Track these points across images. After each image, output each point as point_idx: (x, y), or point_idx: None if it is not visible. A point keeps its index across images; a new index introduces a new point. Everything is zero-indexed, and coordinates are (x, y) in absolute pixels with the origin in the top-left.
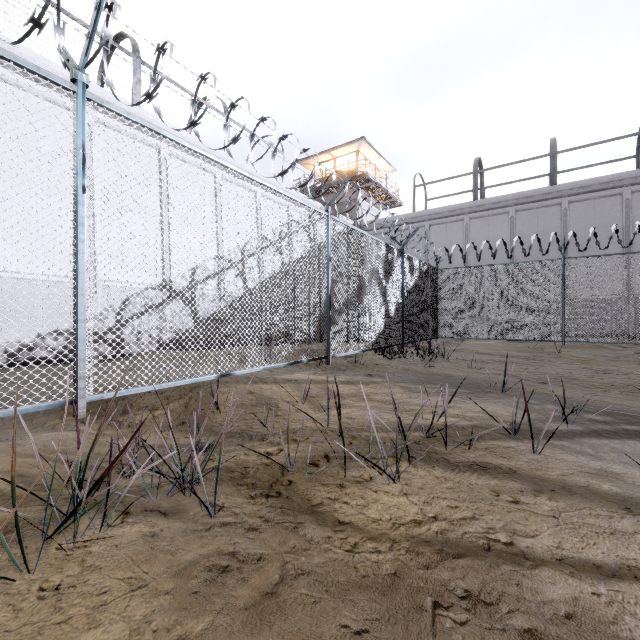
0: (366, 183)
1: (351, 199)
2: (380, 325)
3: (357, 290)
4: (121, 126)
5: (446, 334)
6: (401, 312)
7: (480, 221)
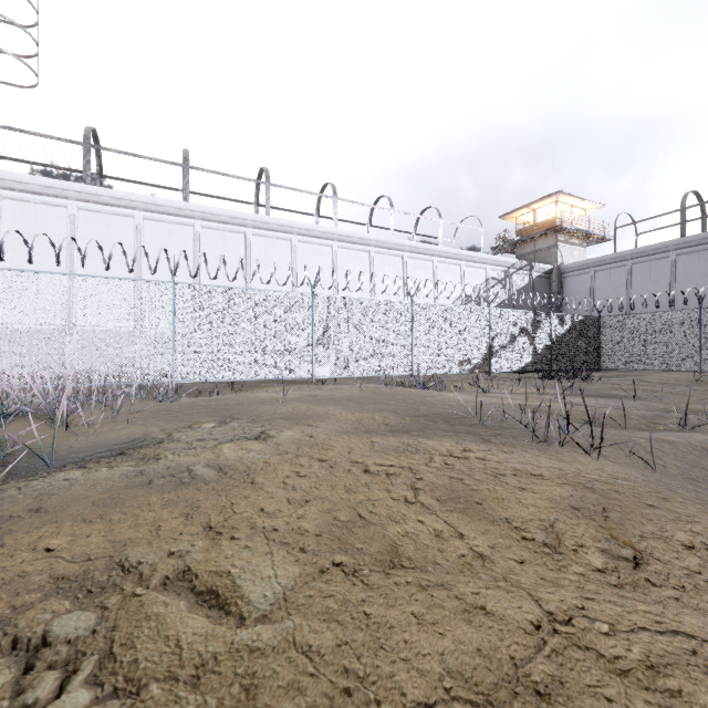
0: (564, 230)
1: (550, 245)
2: (528, 358)
3: (509, 340)
4: (385, 251)
5: (606, 366)
6: (549, 350)
7: (688, 257)
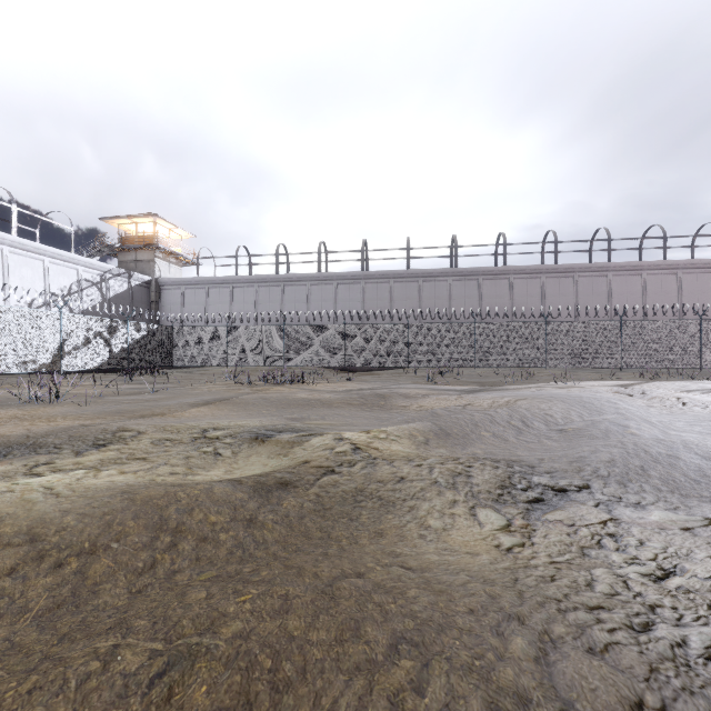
0: (162, 249)
1: (150, 259)
2: (105, 358)
3: (84, 342)
4: None
5: (178, 364)
6: (127, 352)
7: (240, 290)
